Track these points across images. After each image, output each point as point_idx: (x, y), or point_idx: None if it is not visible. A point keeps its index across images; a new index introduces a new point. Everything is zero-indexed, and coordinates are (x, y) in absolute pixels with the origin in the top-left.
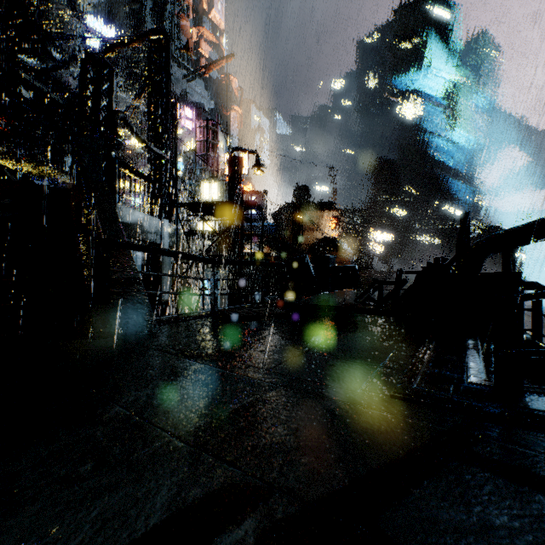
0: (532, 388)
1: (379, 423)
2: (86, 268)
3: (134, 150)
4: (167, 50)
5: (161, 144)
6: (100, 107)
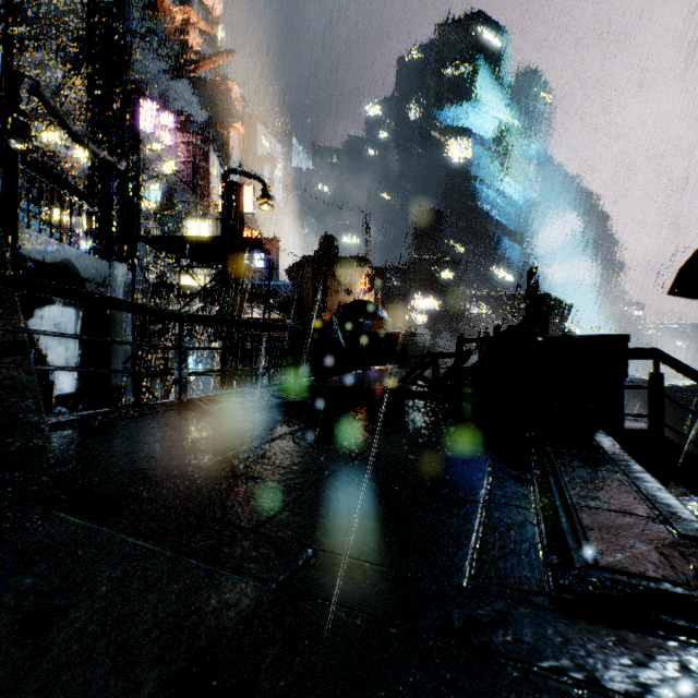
0: None
1: None
2: None
3: (76, 164)
4: (121, 4)
5: (110, 146)
6: None
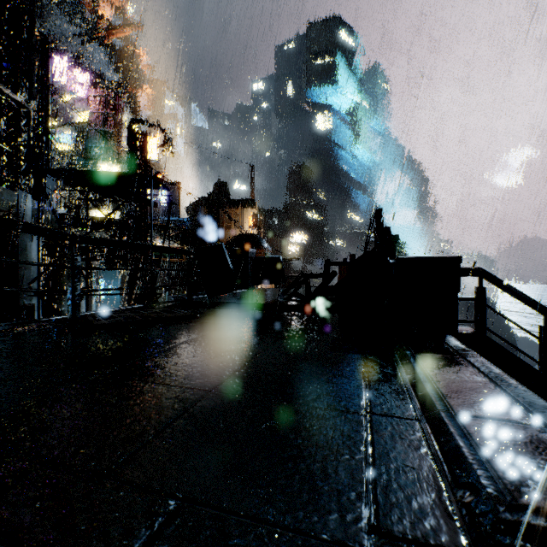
0: None
1: None
2: None
3: None
4: None
5: (18, 87)
6: None
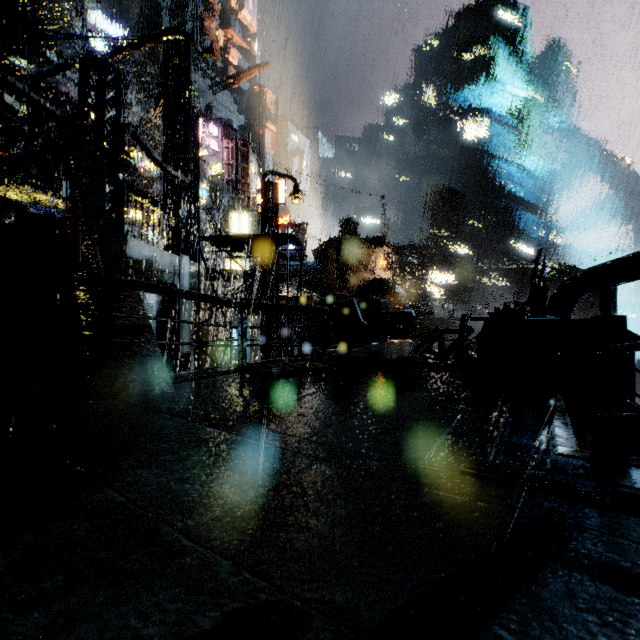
0: (637, 461)
1: (449, 510)
2: (83, 313)
3: (148, 174)
4: (187, 53)
5: (180, 165)
6: (105, 119)
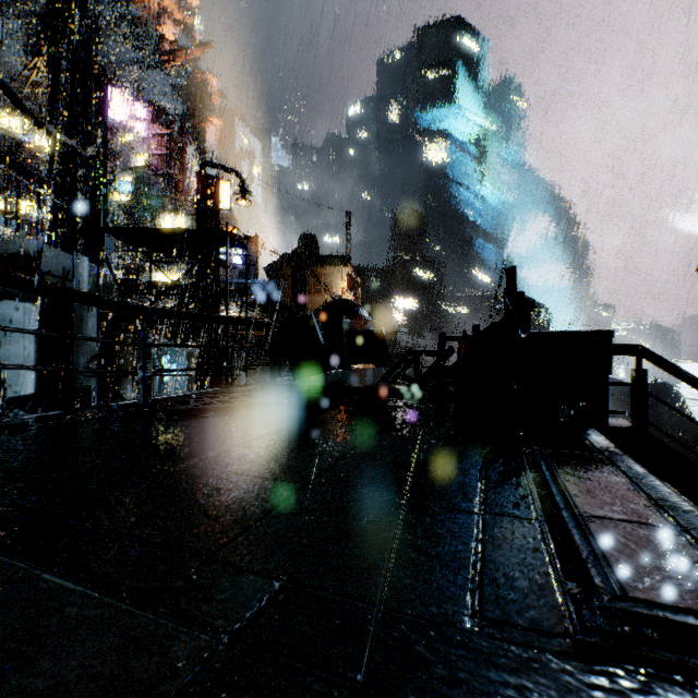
0: None
1: None
2: None
3: (40, 153)
4: None
5: (74, 132)
6: None
